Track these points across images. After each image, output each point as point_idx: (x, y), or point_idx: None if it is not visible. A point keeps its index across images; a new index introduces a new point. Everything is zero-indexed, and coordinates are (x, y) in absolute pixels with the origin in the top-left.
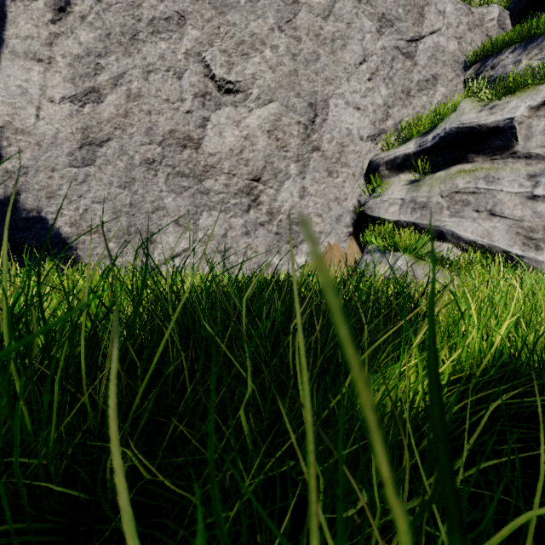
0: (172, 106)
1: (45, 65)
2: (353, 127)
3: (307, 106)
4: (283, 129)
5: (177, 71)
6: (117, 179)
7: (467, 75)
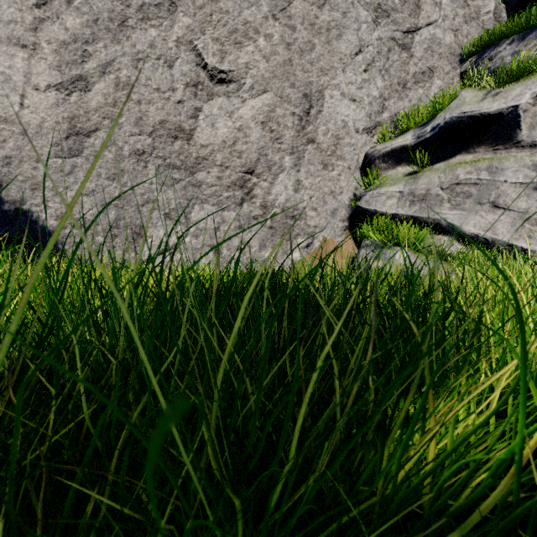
0: (163, 96)
1: (29, 51)
2: (349, 119)
3: (302, 97)
4: (278, 121)
5: (168, 59)
6: (106, 170)
7: (464, 68)
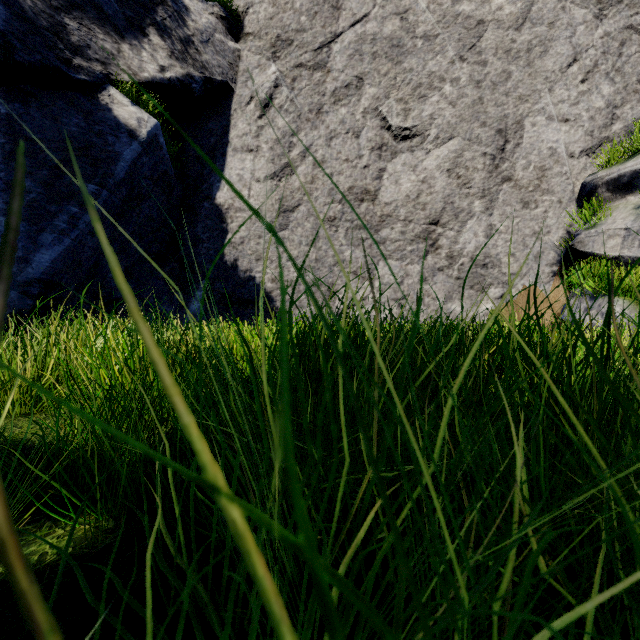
0: (351, 165)
1: (254, 153)
2: (559, 144)
3: (495, 134)
4: (466, 165)
5: (355, 131)
6: (305, 238)
7: None
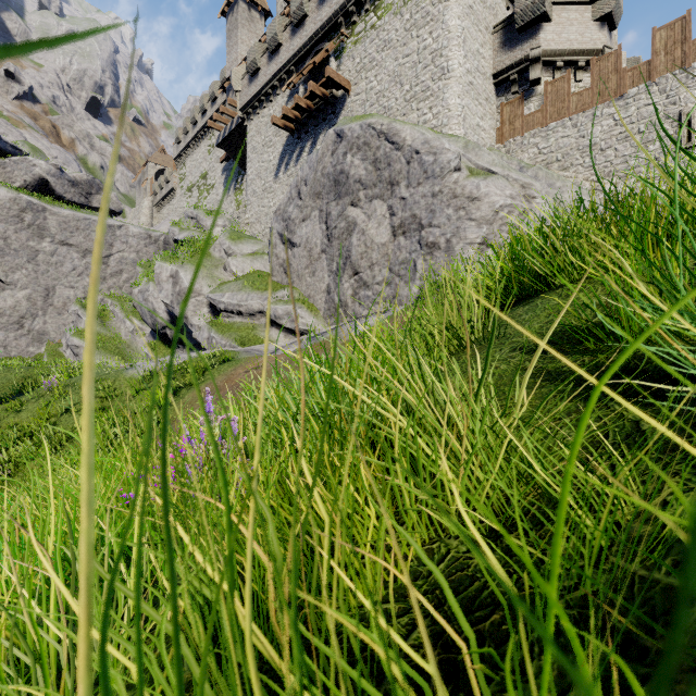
0: None
1: None
2: (71, 296)
3: (45, 290)
4: (34, 299)
5: None
6: None
7: None
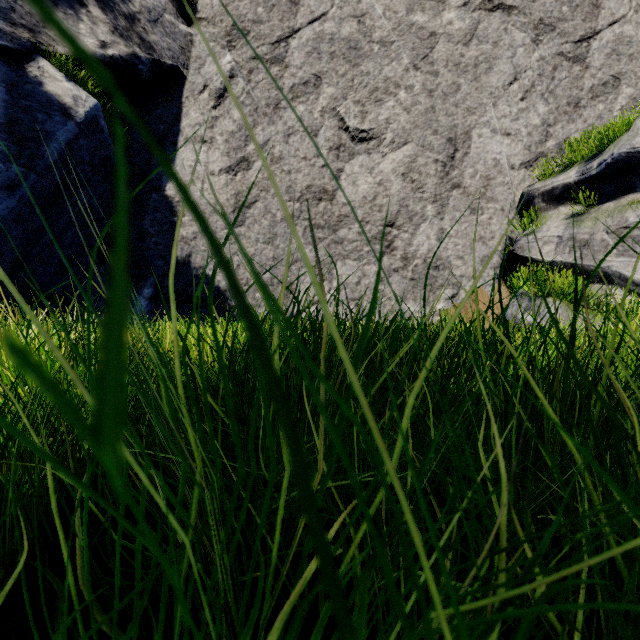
0: (309, 163)
1: (208, 145)
2: (502, 156)
3: (446, 142)
4: (419, 170)
5: (313, 129)
6: (263, 236)
7: None
